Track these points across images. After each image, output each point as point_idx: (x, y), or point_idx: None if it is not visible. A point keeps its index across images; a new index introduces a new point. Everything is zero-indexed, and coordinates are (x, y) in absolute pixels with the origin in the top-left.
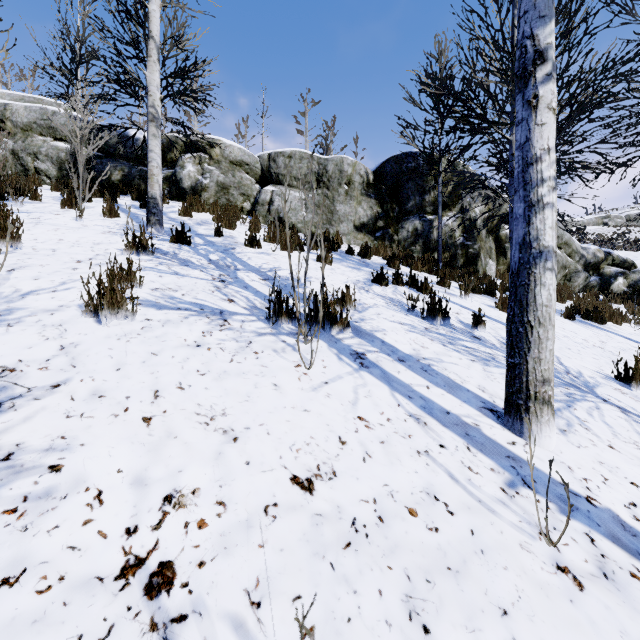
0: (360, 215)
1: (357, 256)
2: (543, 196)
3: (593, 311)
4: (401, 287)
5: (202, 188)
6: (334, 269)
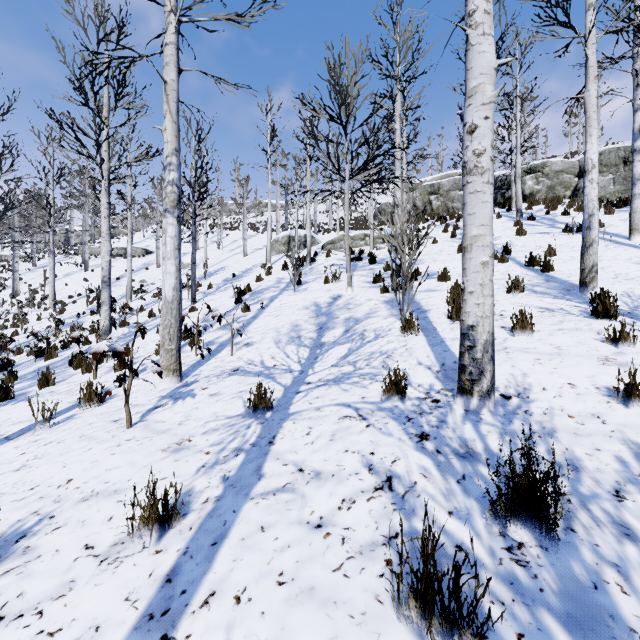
0: None
1: None
2: (635, 183)
3: None
4: None
5: (536, 192)
6: (613, 216)
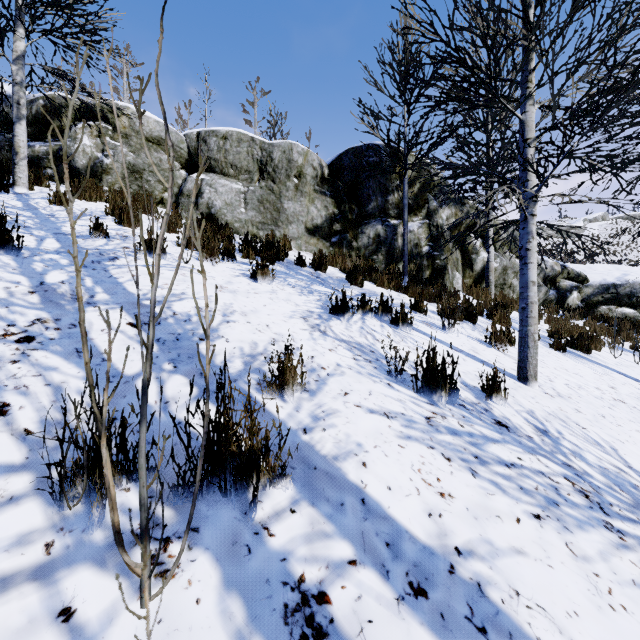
0: (313, 215)
1: (309, 268)
2: None
3: (578, 338)
4: (370, 318)
5: (103, 169)
6: (276, 291)
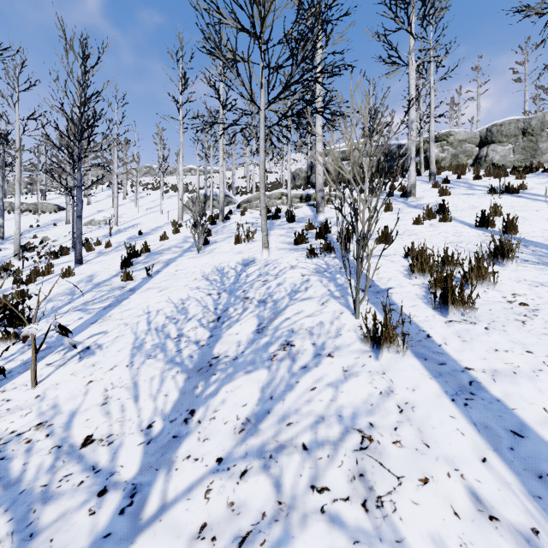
0: None
1: None
2: None
3: None
4: None
5: (442, 159)
6: (525, 180)
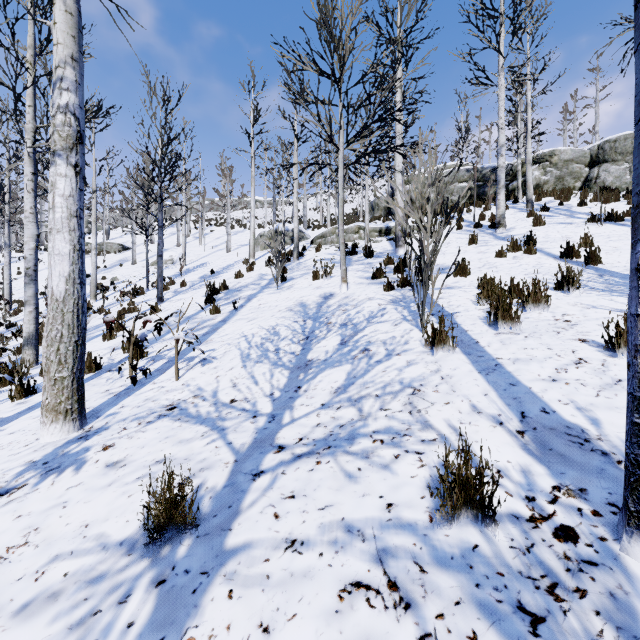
0: None
1: None
2: None
3: None
4: None
5: (544, 183)
6: None
